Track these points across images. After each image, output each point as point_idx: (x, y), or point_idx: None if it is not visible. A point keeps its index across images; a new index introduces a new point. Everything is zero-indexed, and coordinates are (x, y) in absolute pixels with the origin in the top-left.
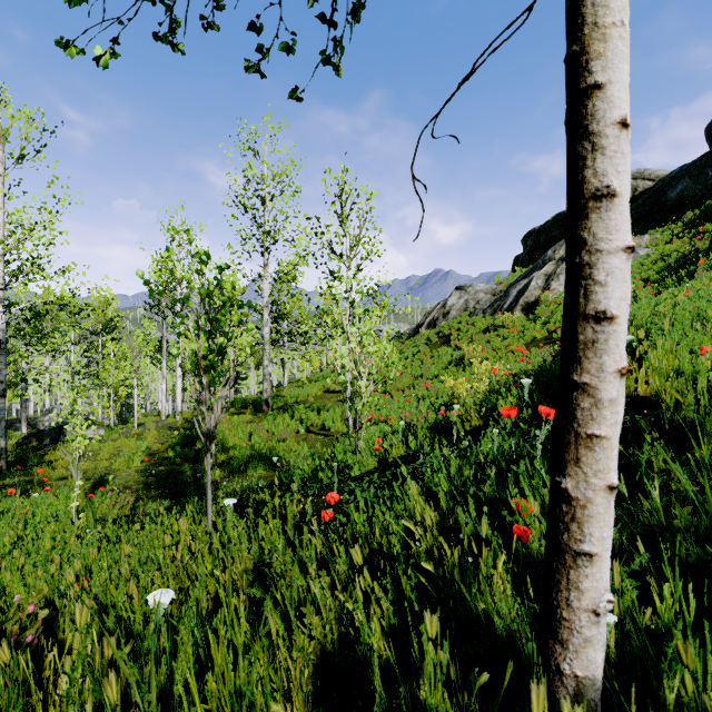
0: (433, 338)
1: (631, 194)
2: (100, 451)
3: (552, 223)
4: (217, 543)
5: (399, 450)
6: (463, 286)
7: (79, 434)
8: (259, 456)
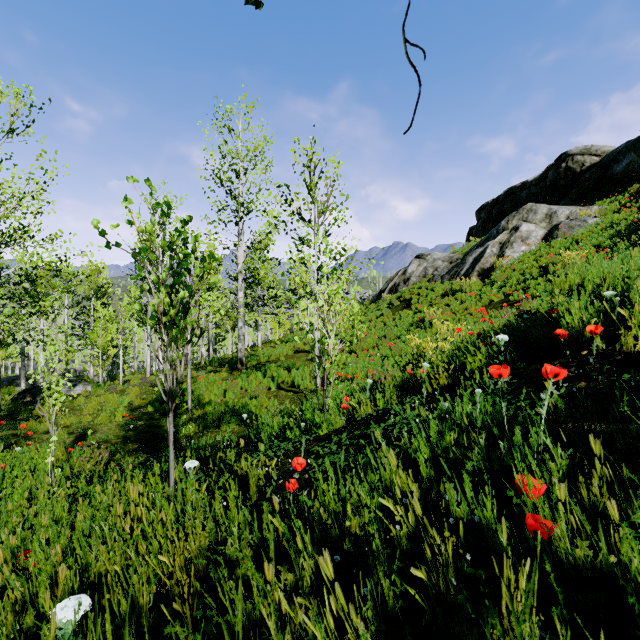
0: (395, 302)
1: (578, 168)
2: (86, 406)
3: (504, 196)
4: (170, 515)
5: (367, 408)
6: (422, 255)
7: (56, 391)
8: (232, 412)
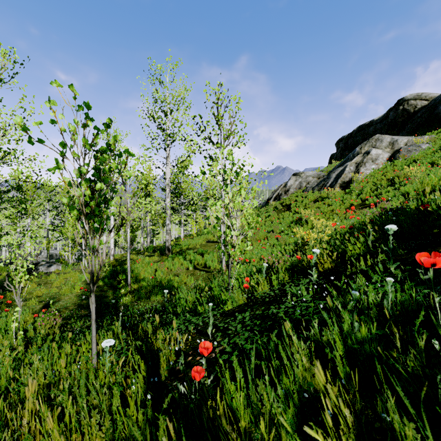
0: (278, 207)
1: (412, 109)
2: (55, 280)
3: (356, 131)
4: (69, 409)
5: (264, 287)
6: (298, 173)
7: (21, 271)
8: (159, 286)
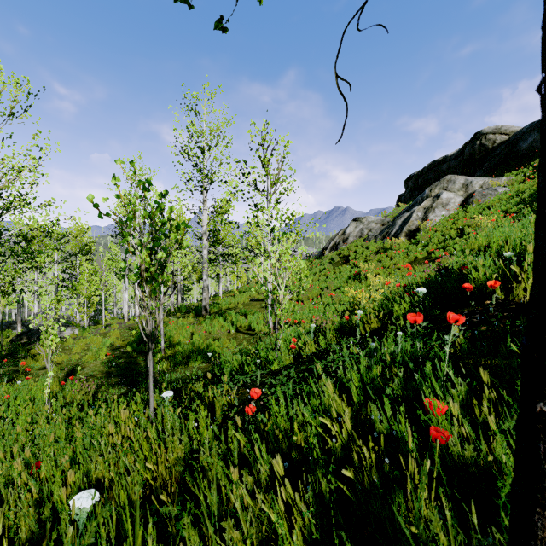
0: (335, 258)
1: (491, 145)
2: (74, 346)
3: (428, 168)
4: (153, 433)
5: (312, 347)
6: (358, 218)
7: (52, 334)
8: (198, 351)
